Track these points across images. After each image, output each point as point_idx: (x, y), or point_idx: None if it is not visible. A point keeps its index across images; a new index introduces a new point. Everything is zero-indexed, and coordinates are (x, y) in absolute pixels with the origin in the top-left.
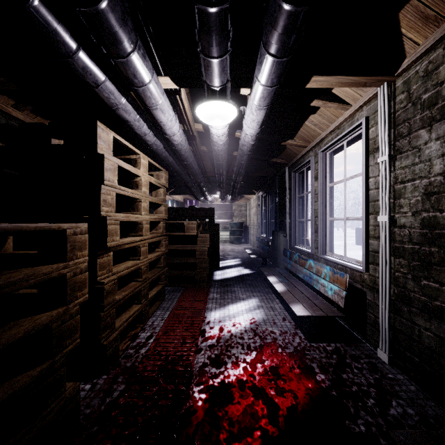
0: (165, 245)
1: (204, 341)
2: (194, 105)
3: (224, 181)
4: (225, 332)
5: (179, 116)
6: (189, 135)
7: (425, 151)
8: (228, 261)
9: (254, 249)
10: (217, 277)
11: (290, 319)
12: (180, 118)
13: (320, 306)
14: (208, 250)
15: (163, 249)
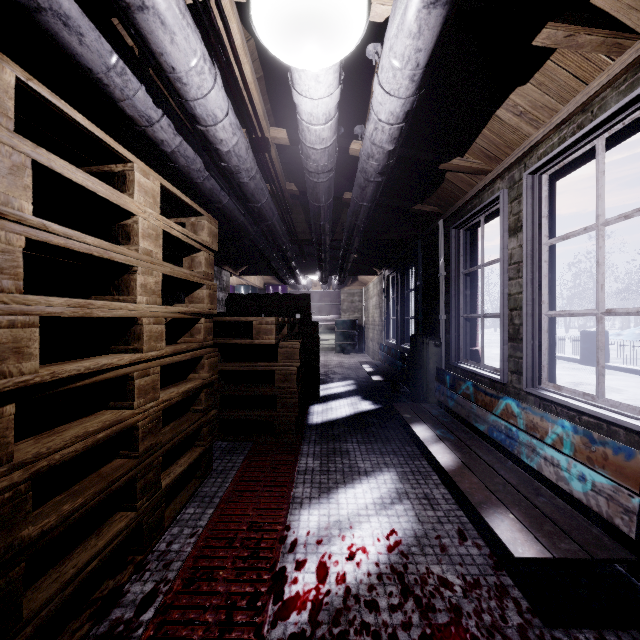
0: (210, 366)
1: (280, 619)
2: (273, 108)
3: (328, 249)
4: (332, 580)
5: (223, 72)
6: (255, 139)
7: None
8: (334, 385)
9: (376, 365)
10: (316, 419)
11: (475, 535)
12: (227, 80)
13: (557, 521)
14: (299, 371)
15: (205, 374)
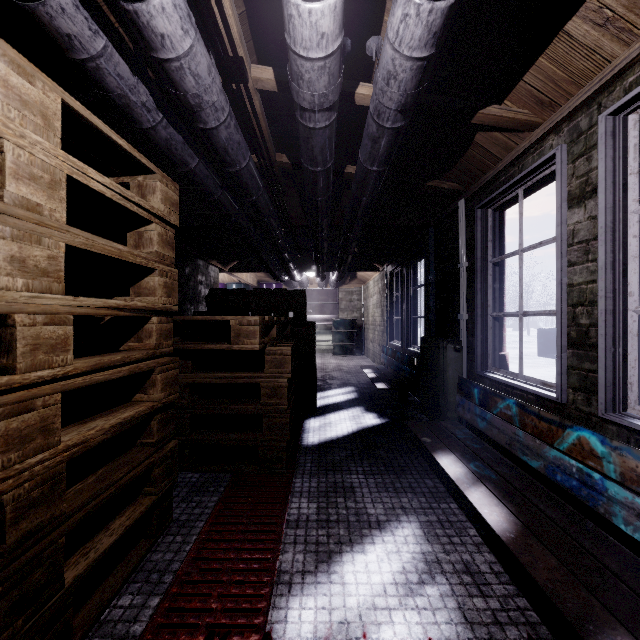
0: (166, 383)
1: None
2: (260, 61)
3: (326, 237)
4: None
5: None
6: (224, 59)
7: None
8: (332, 393)
9: (378, 369)
10: (312, 438)
11: None
12: None
13: None
14: (292, 381)
15: (156, 394)
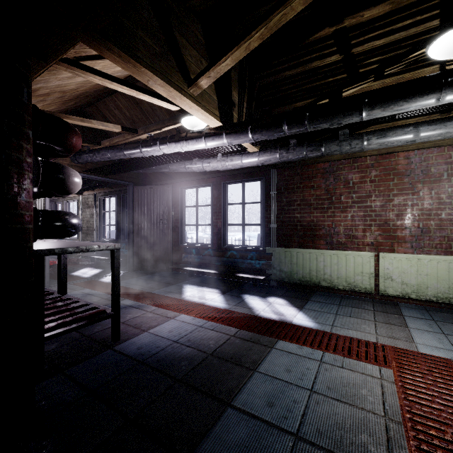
0: None
1: None
2: None
3: None
4: None
5: None
6: None
7: (87, 213)
8: None
9: None
10: None
11: (54, 258)
12: None
13: None
14: None
15: None
